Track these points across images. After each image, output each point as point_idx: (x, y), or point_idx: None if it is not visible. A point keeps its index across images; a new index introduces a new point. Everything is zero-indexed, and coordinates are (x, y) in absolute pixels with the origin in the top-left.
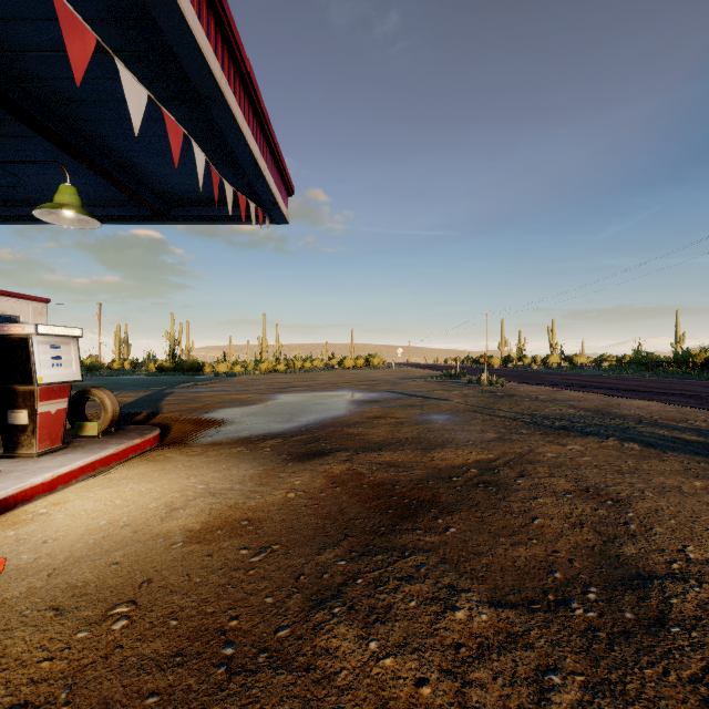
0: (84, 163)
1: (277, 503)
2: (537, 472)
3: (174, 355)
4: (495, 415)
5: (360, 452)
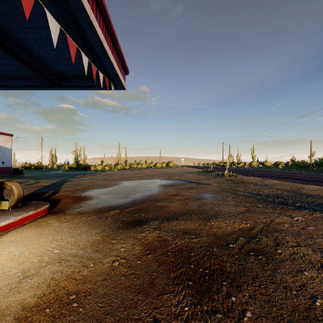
0: (0, 46)
1: (104, 272)
2: (287, 241)
3: (77, 161)
4: (238, 194)
5: (165, 221)
